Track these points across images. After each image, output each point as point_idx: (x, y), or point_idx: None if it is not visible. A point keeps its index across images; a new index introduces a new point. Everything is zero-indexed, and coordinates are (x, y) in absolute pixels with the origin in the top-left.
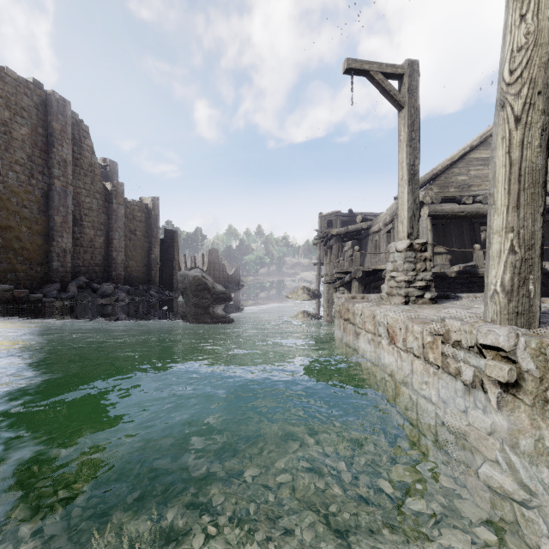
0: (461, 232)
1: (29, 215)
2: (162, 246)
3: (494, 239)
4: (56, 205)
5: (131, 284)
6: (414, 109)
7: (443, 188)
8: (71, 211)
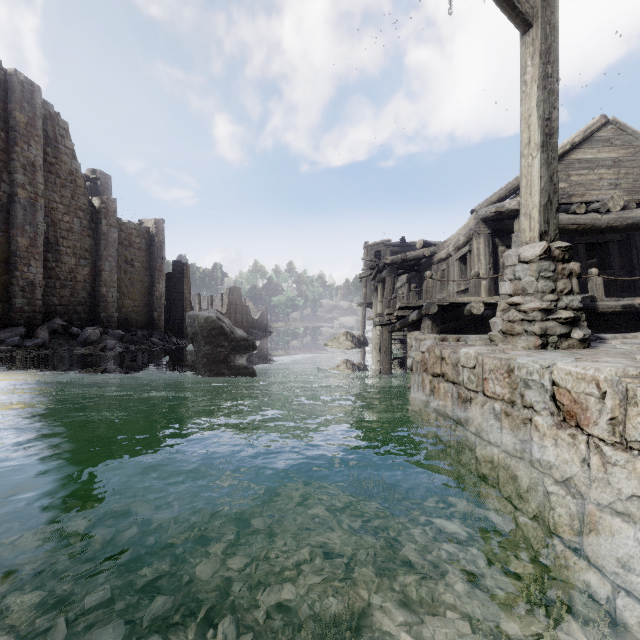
0: None
1: None
2: (169, 282)
3: None
4: (19, 222)
5: (127, 329)
6: (551, 27)
7: None
8: (42, 231)
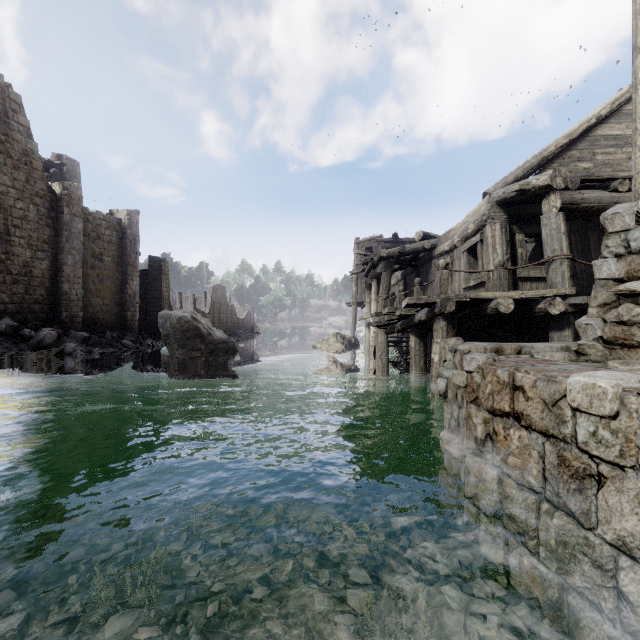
0: (587, 245)
1: None
2: (146, 279)
3: None
4: None
5: (95, 330)
6: None
7: None
8: None
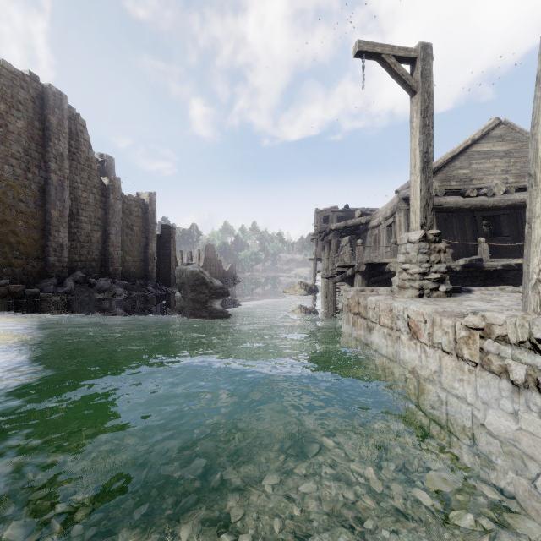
0: (463, 225)
1: (25, 209)
2: (159, 242)
3: (537, 224)
4: (52, 199)
5: (128, 279)
6: (428, 94)
7: (445, 181)
8: (68, 205)
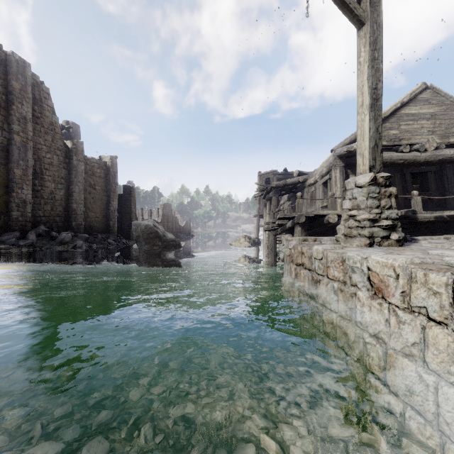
0: (394, 181)
1: None
2: (121, 200)
3: None
4: (15, 159)
5: (91, 233)
6: (377, 25)
7: None
8: (31, 165)
